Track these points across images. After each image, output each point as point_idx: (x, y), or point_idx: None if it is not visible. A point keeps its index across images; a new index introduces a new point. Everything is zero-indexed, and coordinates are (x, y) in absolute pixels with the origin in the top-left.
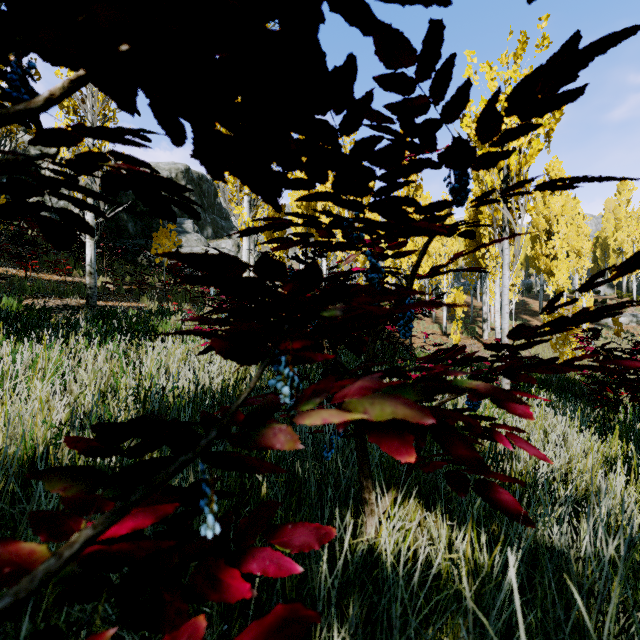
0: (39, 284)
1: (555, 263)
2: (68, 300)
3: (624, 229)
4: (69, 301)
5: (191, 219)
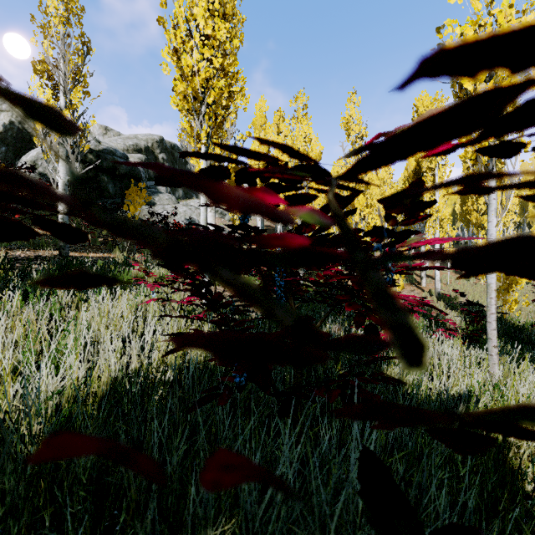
0: None
1: (486, 217)
2: (42, 251)
3: None
4: (42, 252)
5: None
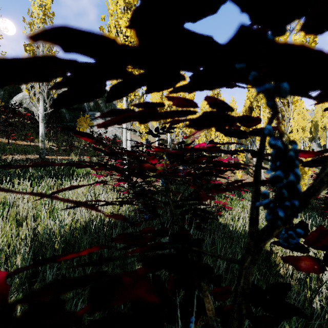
0: (14, 147)
1: (291, 134)
2: (29, 155)
3: (327, 116)
4: (30, 156)
5: (99, 112)
